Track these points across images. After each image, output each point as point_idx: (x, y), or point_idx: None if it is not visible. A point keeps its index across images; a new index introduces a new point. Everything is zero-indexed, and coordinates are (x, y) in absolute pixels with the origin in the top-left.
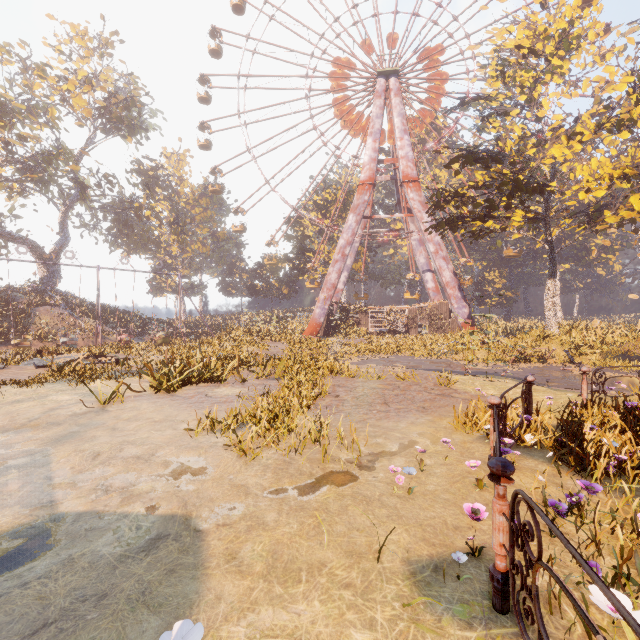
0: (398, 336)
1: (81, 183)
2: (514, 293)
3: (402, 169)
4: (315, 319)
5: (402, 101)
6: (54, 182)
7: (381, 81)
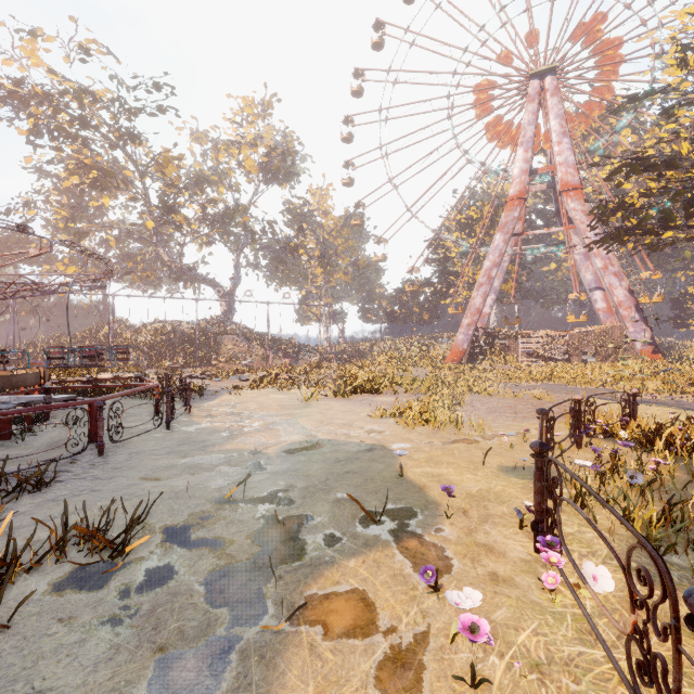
0: (554, 364)
1: (251, 231)
2: None
3: (560, 177)
4: (458, 345)
5: (560, 100)
6: (233, 233)
7: (534, 83)
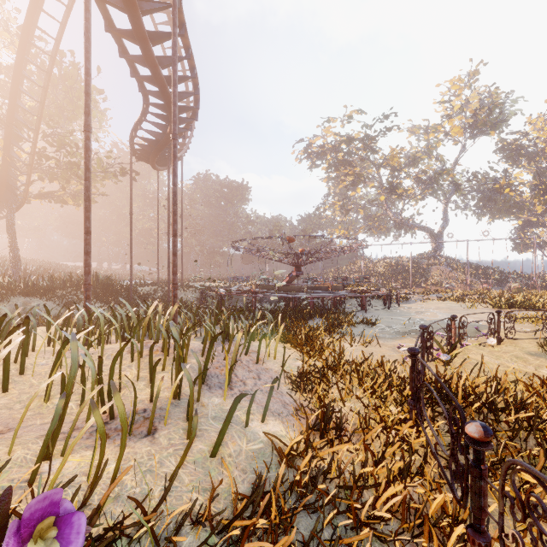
0: None
1: (456, 184)
2: None
3: None
4: None
5: None
6: (440, 189)
7: None
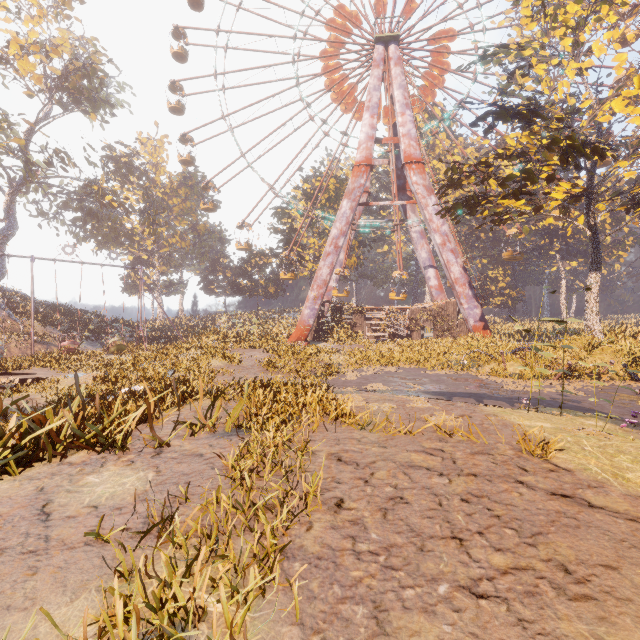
0: (400, 341)
1: (26, 160)
2: (519, 292)
3: (404, 149)
4: (303, 321)
5: (403, 71)
6: None
7: (379, 48)
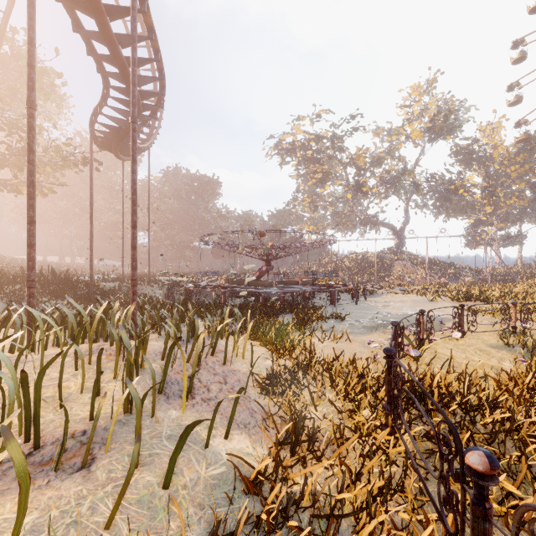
0: None
1: (416, 184)
2: None
3: None
4: None
5: None
6: (402, 189)
7: None
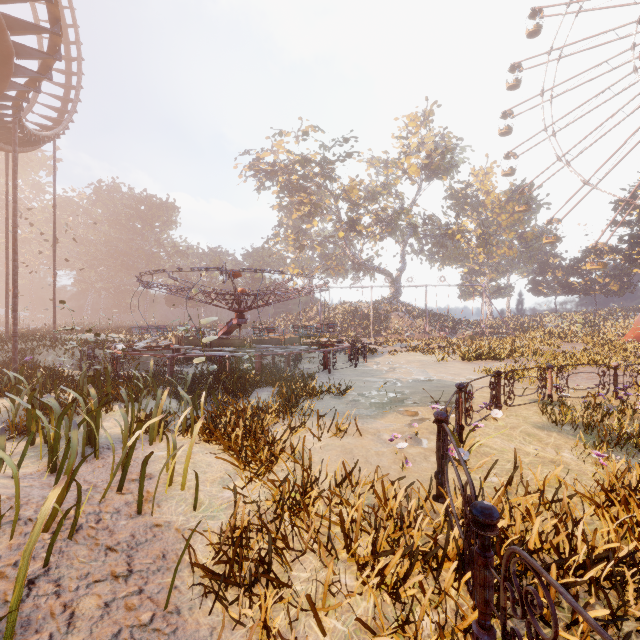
0: None
1: (413, 226)
2: None
3: None
4: None
5: None
6: (399, 230)
7: None
